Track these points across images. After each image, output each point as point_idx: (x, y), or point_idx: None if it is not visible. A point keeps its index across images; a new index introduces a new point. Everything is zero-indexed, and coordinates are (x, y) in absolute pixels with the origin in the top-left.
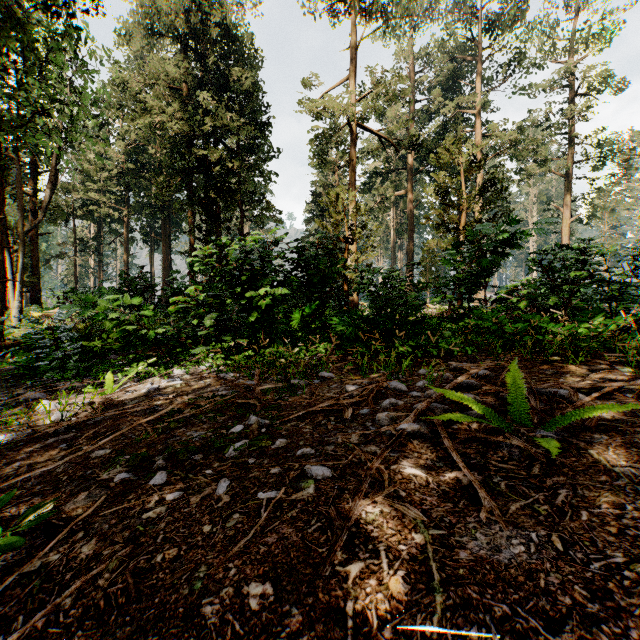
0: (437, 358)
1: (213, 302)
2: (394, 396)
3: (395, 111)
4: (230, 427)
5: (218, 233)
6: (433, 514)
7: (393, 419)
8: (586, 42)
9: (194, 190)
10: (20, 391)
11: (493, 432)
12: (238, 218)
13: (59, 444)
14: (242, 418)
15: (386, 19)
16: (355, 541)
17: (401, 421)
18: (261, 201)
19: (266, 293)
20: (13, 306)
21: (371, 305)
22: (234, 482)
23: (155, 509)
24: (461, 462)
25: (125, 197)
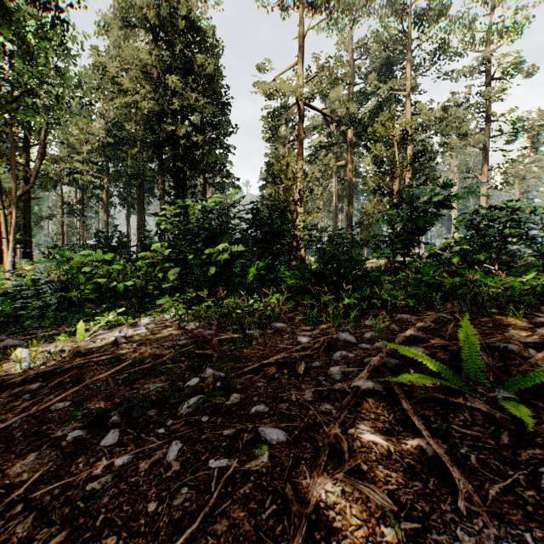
0: (380, 309)
1: (177, 257)
2: (344, 348)
3: (337, 93)
4: (186, 380)
5: (184, 197)
6: (401, 497)
7: (345, 373)
8: (501, 33)
9: (164, 160)
10: (3, 338)
11: (449, 391)
12: (202, 185)
13: (24, 394)
14: (199, 369)
15: (329, 13)
16: (315, 533)
17: (353, 376)
18: (222, 170)
19: (224, 249)
20: (7, 260)
21: (318, 260)
22: (185, 446)
23: (100, 478)
24: (424, 430)
25: (105, 167)
